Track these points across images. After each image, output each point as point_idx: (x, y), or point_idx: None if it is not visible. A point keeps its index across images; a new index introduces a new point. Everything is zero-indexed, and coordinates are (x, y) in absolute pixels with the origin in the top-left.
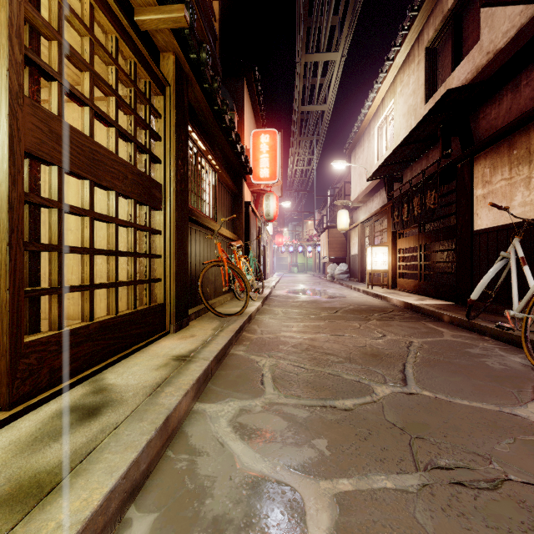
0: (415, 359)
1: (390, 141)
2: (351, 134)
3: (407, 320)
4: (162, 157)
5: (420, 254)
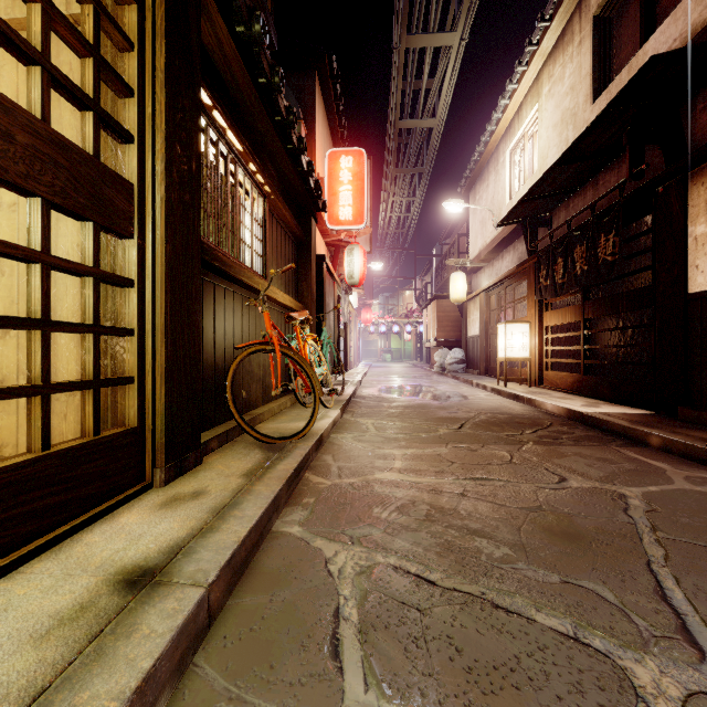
0: (661, 548)
1: (531, 169)
2: (470, 164)
3: (586, 444)
4: (134, 129)
5: (584, 334)
